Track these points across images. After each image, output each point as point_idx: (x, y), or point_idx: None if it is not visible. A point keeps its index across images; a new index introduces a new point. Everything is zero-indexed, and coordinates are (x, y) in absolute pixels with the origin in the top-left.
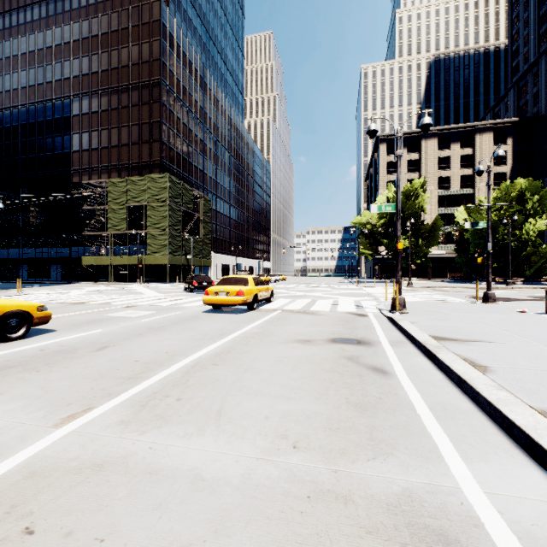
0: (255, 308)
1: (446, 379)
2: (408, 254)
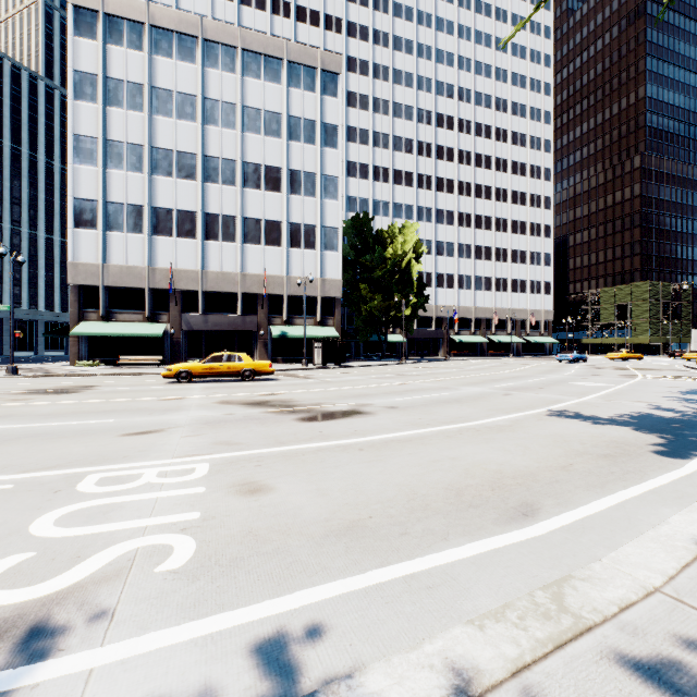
0: None
1: None
2: None
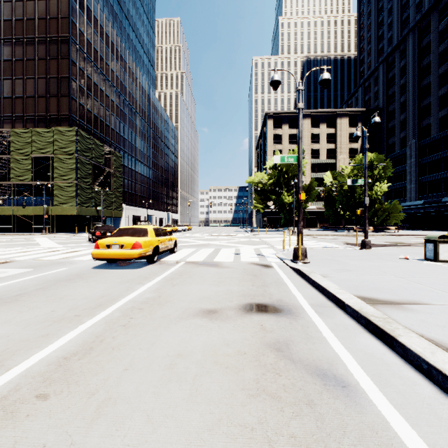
0: (156, 260)
1: (441, 393)
2: (291, 208)
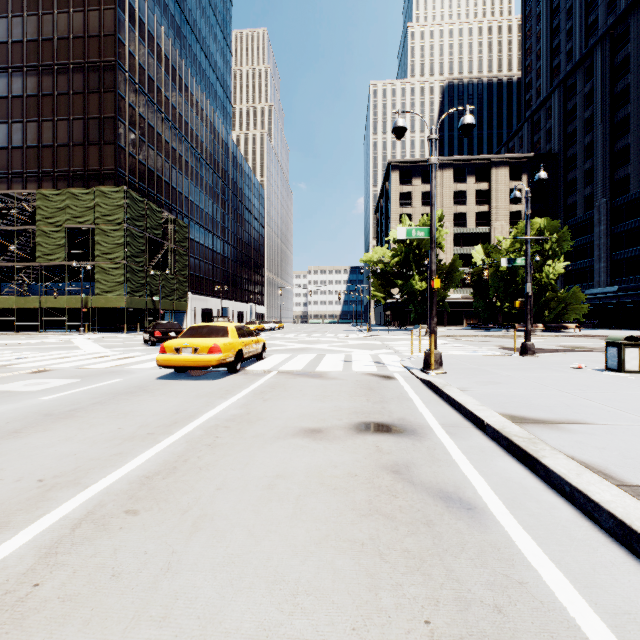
0: (239, 369)
1: (581, 517)
2: (425, 297)
